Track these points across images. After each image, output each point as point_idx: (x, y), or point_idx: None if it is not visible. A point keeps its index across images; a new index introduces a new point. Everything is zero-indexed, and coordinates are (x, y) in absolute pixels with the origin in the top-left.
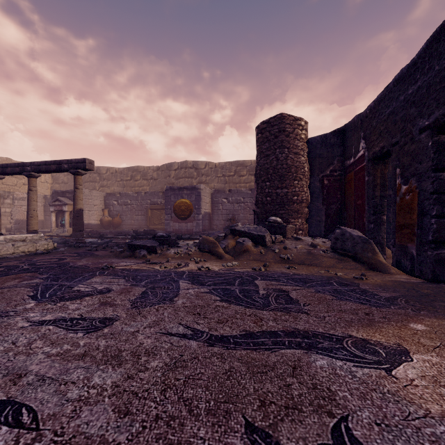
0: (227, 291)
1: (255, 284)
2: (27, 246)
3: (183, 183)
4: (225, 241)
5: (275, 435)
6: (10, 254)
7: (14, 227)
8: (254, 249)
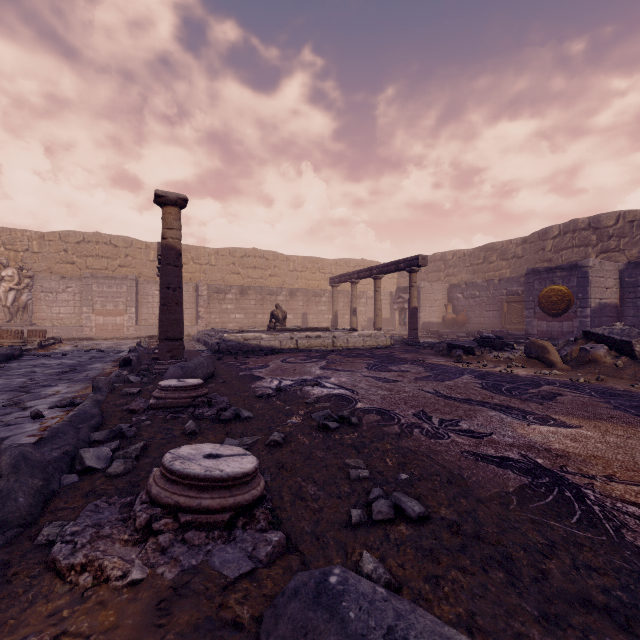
0: (496, 385)
1: (537, 387)
2: (372, 341)
3: (569, 257)
4: (569, 347)
5: (428, 413)
6: (361, 346)
7: (367, 324)
8: (609, 361)
